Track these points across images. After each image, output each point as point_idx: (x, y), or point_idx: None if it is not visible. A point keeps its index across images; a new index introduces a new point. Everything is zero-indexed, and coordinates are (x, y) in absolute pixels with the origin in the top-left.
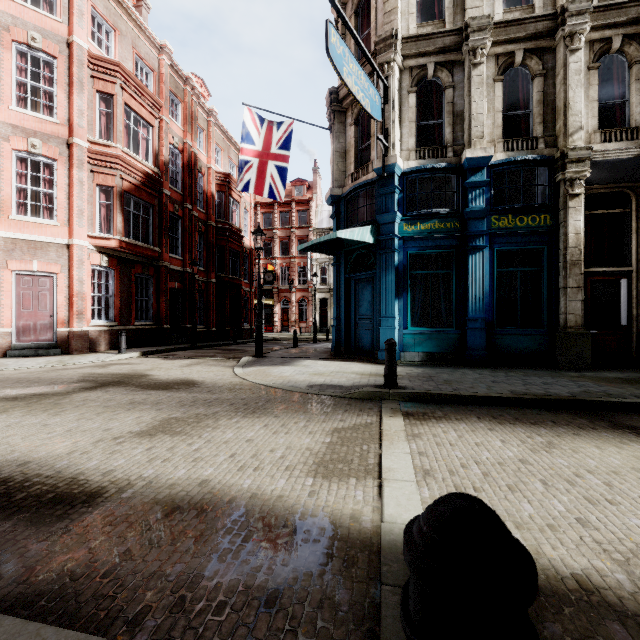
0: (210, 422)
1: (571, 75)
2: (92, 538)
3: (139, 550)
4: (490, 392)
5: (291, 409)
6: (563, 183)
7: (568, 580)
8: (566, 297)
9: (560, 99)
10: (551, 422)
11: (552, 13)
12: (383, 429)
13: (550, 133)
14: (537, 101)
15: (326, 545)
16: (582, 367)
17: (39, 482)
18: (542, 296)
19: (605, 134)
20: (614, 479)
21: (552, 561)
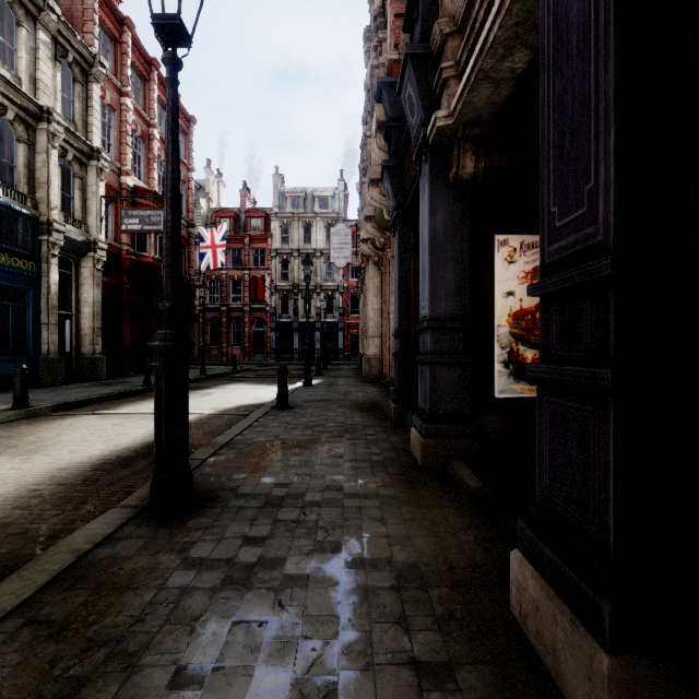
0: (24, 442)
1: (53, 164)
2: (191, 436)
3: (203, 431)
4: (86, 397)
5: (21, 429)
6: (47, 243)
7: (235, 407)
8: (49, 331)
9: (43, 175)
10: (143, 399)
11: (41, 105)
12: (119, 413)
13: (33, 196)
14: (25, 164)
15: (213, 418)
16: (60, 383)
17: (115, 456)
18: (29, 329)
19: (65, 216)
20: (199, 400)
21: (229, 407)
